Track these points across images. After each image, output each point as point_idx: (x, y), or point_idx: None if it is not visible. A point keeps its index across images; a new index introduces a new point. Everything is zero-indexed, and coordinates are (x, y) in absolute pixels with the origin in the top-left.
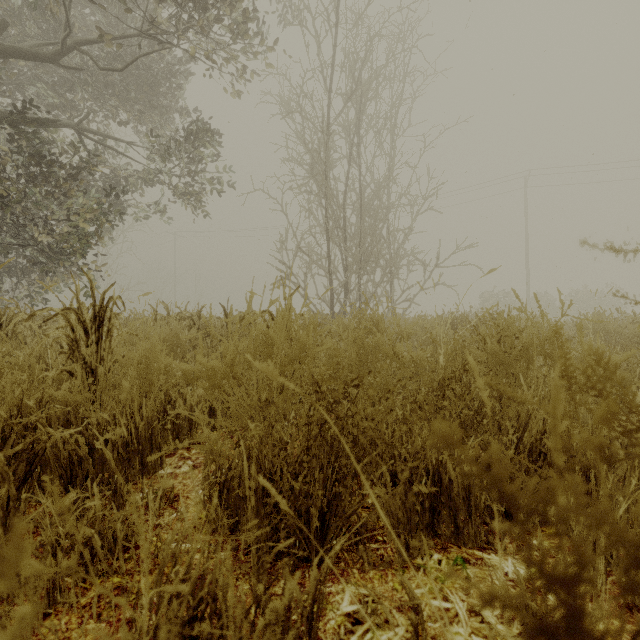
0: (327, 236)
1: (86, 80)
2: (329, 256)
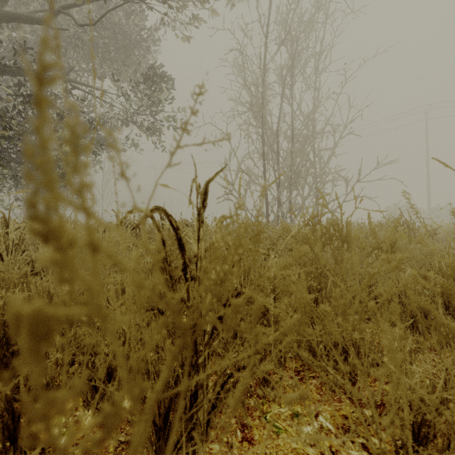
0: (263, 158)
1: (78, 45)
2: (265, 174)
